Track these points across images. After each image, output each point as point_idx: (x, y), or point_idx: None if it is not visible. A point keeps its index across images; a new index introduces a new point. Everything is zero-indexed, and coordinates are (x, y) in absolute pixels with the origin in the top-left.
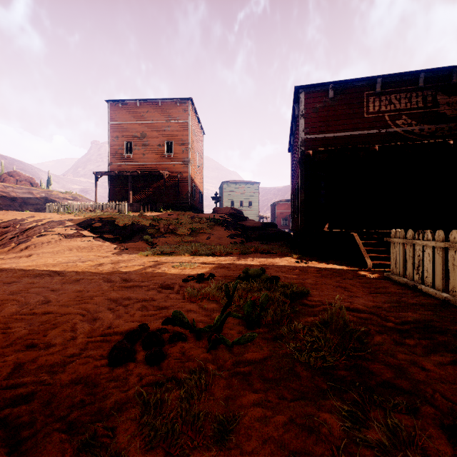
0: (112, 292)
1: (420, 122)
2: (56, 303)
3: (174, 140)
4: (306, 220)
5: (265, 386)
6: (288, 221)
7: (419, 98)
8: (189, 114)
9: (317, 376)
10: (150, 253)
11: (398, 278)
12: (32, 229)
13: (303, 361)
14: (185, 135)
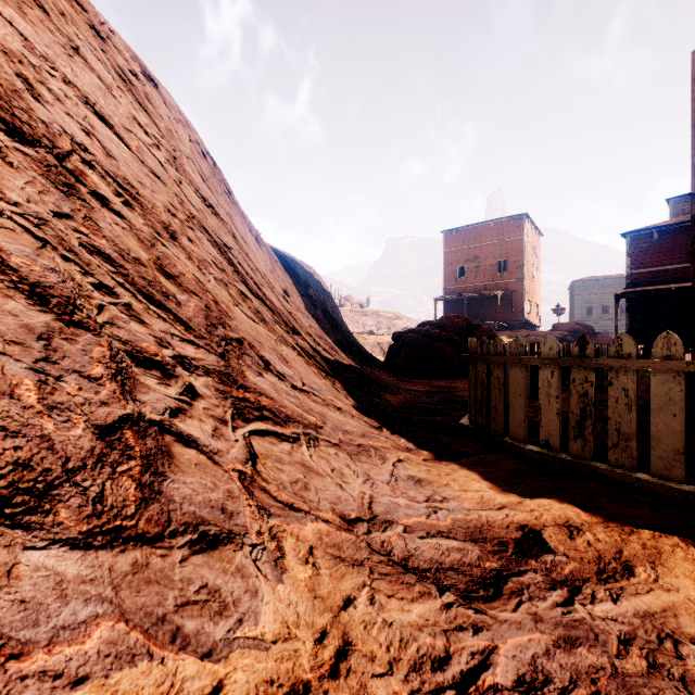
0: None
1: None
2: None
3: (507, 258)
4: None
5: None
6: None
7: None
8: (524, 230)
9: None
10: None
11: None
12: None
13: None
14: (519, 251)
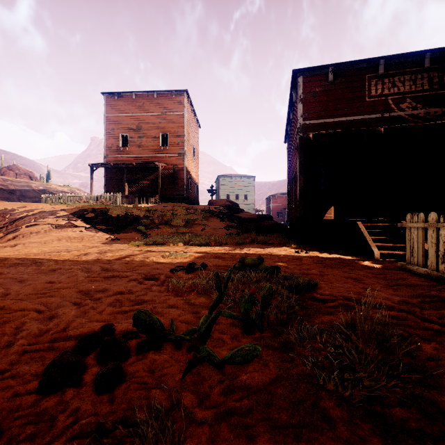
0: (86, 283)
1: (425, 105)
2: (14, 297)
3: (170, 132)
4: (305, 209)
5: (278, 442)
6: (283, 214)
7: (424, 80)
8: (185, 106)
9: (360, 420)
10: (141, 243)
11: (417, 269)
12: (22, 219)
13: (330, 388)
14: (180, 127)
